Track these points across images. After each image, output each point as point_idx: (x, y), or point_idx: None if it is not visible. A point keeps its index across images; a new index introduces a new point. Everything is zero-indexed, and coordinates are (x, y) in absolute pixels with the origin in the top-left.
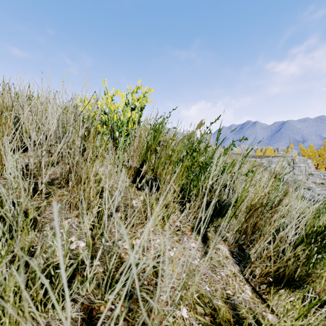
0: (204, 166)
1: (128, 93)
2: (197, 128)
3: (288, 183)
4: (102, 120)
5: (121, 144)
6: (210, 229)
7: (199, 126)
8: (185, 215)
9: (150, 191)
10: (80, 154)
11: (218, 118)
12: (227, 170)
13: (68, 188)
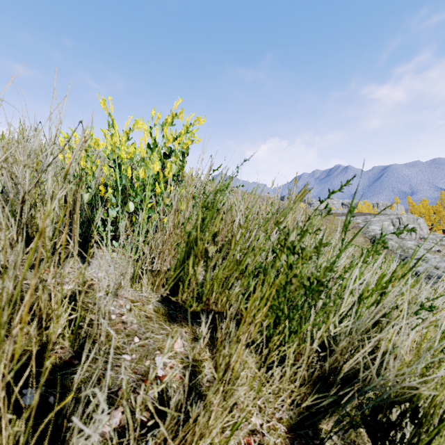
0: (313, 288)
1: (154, 126)
2: (296, 200)
3: (394, 252)
4: (106, 177)
5: (143, 224)
6: (326, 424)
7: (301, 196)
8: (272, 392)
9: (196, 321)
10: (67, 240)
11: (348, 183)
12: (368, 299)
13: (7, 340)
